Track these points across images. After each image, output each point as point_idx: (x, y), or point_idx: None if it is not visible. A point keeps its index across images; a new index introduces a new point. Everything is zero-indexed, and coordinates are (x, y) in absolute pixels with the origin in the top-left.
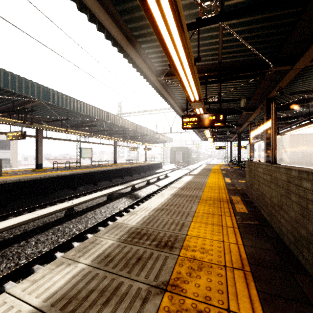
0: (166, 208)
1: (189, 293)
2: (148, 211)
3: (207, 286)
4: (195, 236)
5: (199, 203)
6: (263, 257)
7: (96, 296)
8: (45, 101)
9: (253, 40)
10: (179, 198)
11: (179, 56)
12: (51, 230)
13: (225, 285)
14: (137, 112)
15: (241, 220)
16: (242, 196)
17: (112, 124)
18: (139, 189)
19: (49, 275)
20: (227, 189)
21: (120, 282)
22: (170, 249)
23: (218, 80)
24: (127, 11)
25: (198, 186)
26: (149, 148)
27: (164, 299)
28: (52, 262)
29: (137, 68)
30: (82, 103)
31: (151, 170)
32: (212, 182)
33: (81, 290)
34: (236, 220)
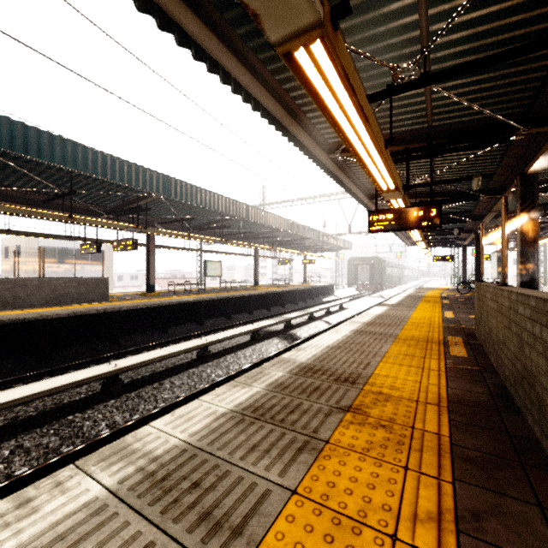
0: (344, 346)
1: (373, 415)
2: (320, 348)
3: (393, 412)
4: (383, 376)
5: (394, 343)
6: (470, 398)
7: (280, 408)
8: (168, 197)
9: (484, 93)
10: (363, 336)
11: (363, 142)
12: (184, 373)
13: (413, 414)
14: (292, 200)
15: (454, 365)
16: (467, 338)
17: (253, 223)
18: (297, 326)
19: (228, 392)
20: (444, 326)
21: (300, 402)
22: (352, 384)
23: (428, 154)
24: (290, 79)
25: (395, 321)
26: (311, 261)
27: (346, 415)
28: (226, 384)
29: (300, 146)
30: (213, 195)
31: (315, 298)
32: (420, 317)
33: (264, 404)
34: (446, 364)
